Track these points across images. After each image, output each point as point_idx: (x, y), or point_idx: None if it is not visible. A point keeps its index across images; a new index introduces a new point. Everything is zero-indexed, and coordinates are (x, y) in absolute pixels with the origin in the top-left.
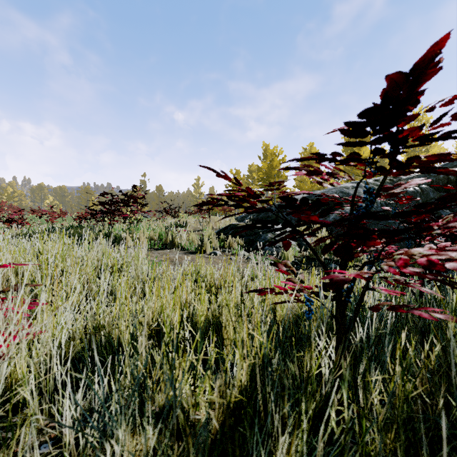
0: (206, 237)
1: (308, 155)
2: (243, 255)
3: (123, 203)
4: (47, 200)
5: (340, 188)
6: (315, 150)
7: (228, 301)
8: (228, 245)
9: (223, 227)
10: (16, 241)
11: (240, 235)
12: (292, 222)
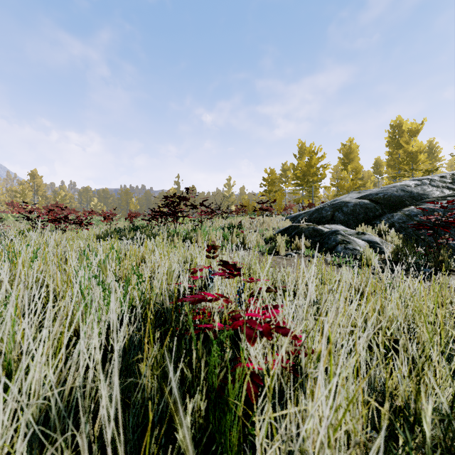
0: (278, 239)
1: (347, 151)
2: (318, 257)
3: (191, 205)
4: (92, 202)
5: (400, 186)
6: (355, 145)
7: (418, 308)
8: (296, 246)
9: (282, 228)
10: (128, 243)
11: (305, 236)
12: (350, 222)
